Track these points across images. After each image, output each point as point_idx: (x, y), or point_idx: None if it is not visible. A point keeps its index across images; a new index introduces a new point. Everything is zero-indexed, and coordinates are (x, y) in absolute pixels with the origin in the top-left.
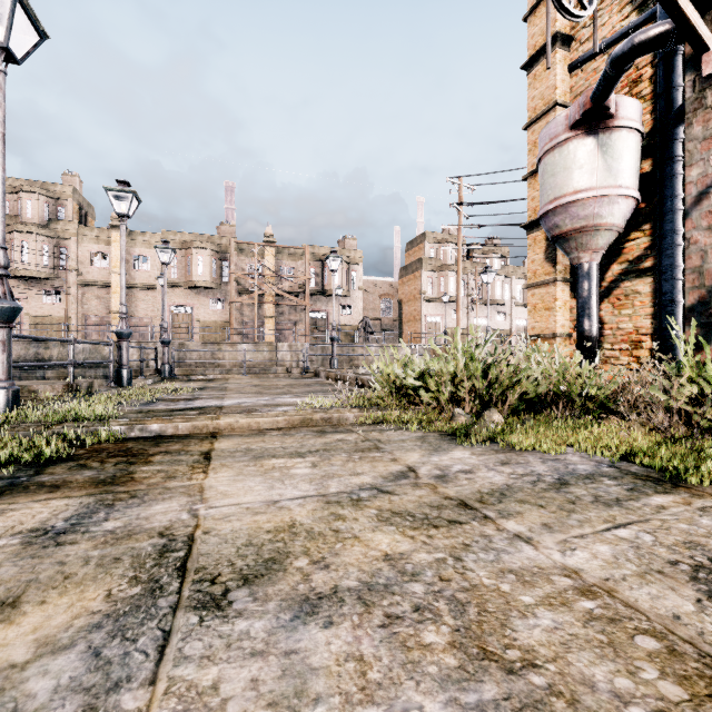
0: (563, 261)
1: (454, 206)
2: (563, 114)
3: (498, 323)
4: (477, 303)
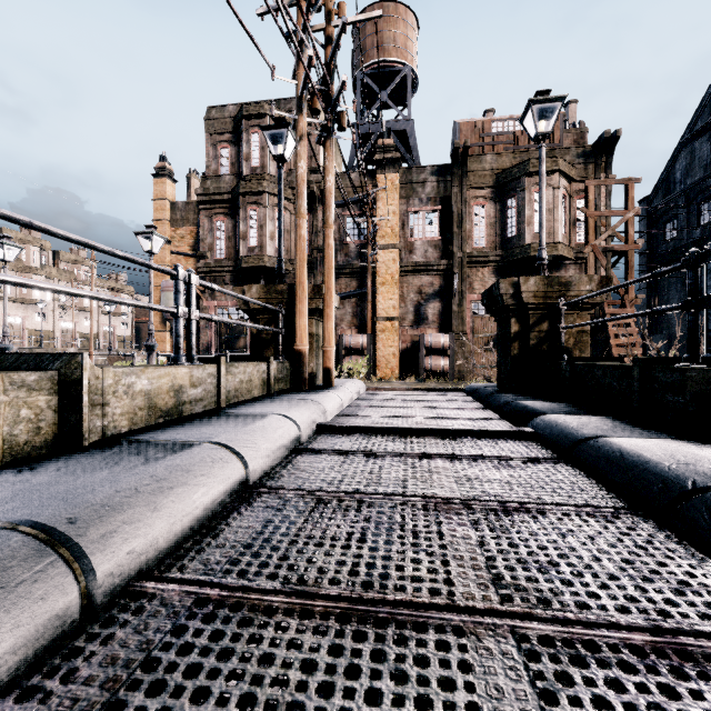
0: (169, 324)
1: (91, 262)
2: (172, 281)
3: (87, 327)
4: (74, 311)
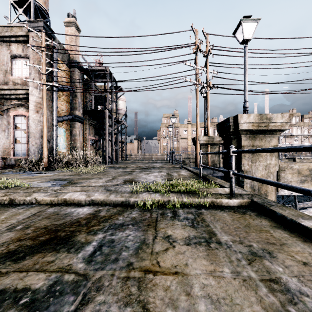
0: None
1: None
2: None
3: None
4: (309, 139)
